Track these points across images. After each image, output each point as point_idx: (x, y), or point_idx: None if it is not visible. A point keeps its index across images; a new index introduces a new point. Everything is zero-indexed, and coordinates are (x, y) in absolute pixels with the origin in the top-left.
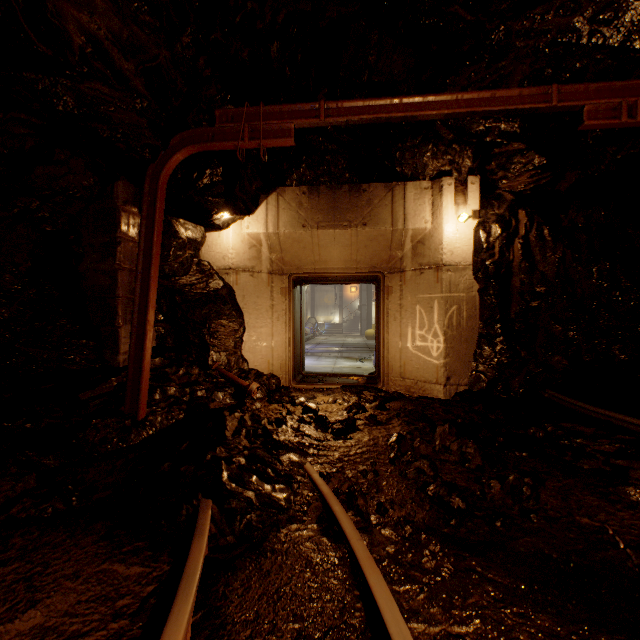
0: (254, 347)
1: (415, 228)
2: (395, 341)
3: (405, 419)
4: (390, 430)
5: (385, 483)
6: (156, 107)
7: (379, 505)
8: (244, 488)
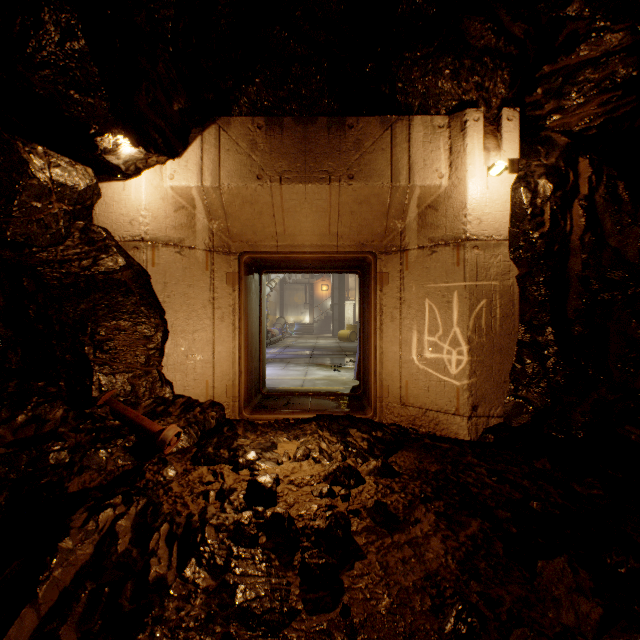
0: (183, 362)
1: (425, 185)
2: (393, 351)
3: (439, 507)
4: (423, 551)
5: None
6: None
7: None
8: None
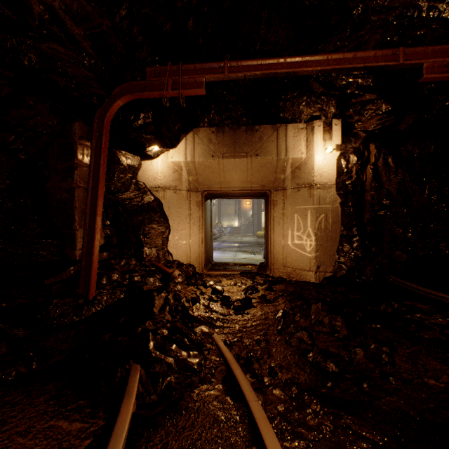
0: (176, 244)
1: (294, 157)
2: (279, 240)
3: (287, 298)
4: (277, 307)
5: (274, 350)
6: (101, 64)
7: (270, 369)
8: (166, 355)
